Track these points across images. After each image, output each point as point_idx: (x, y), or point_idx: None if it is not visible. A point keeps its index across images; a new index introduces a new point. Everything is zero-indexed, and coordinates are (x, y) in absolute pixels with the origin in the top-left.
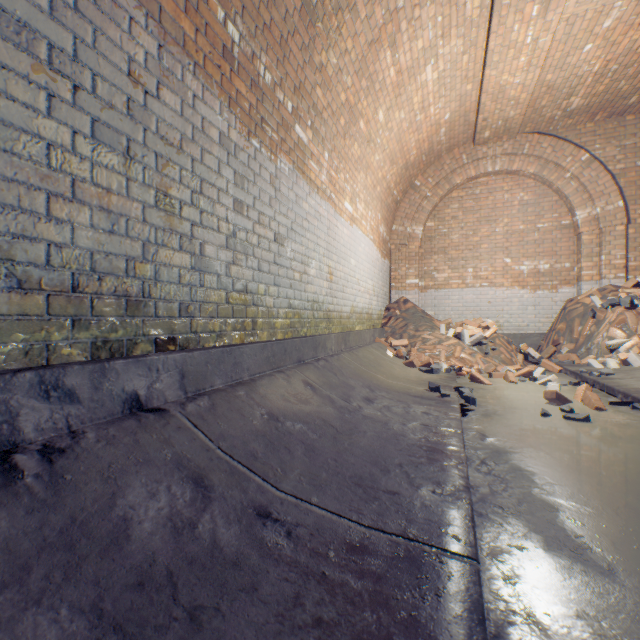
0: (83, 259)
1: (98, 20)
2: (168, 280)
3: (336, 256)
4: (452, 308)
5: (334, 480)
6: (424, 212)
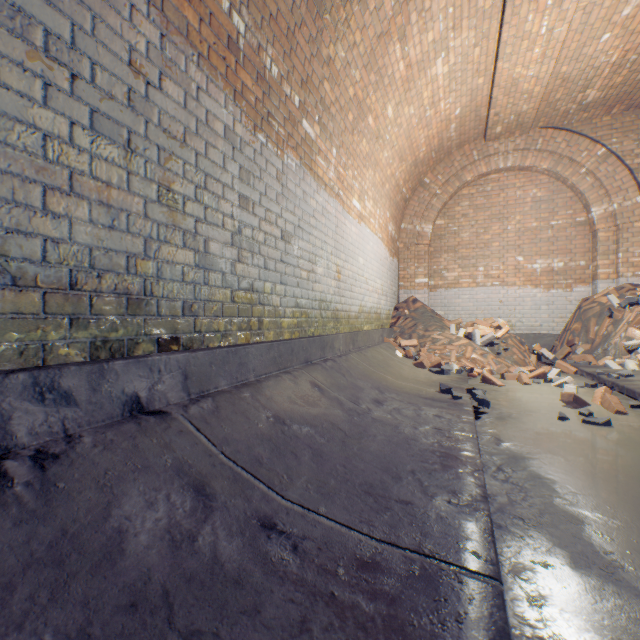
0: (81, 255)
1: (97, 7)
2: (171, 278)
3: (344, 254)
4: (462, 308)
5: (343, 488)
6: (433, 210)
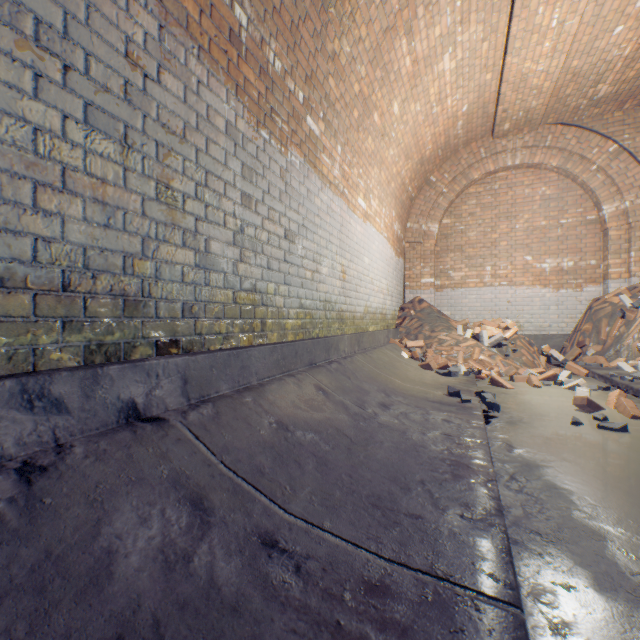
0: (75, 255)
1: None
2: (170, 278)
3: (349, 254)
4: (469, 308)
5: (349, 500)
6: (440, 209)
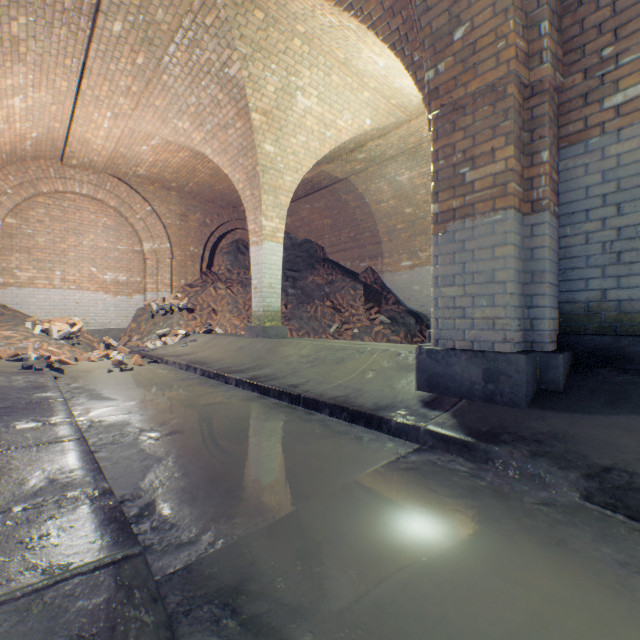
0: None
1: None
2: None
3: None
4: (39, 307)
5: None
6: (4, 207)
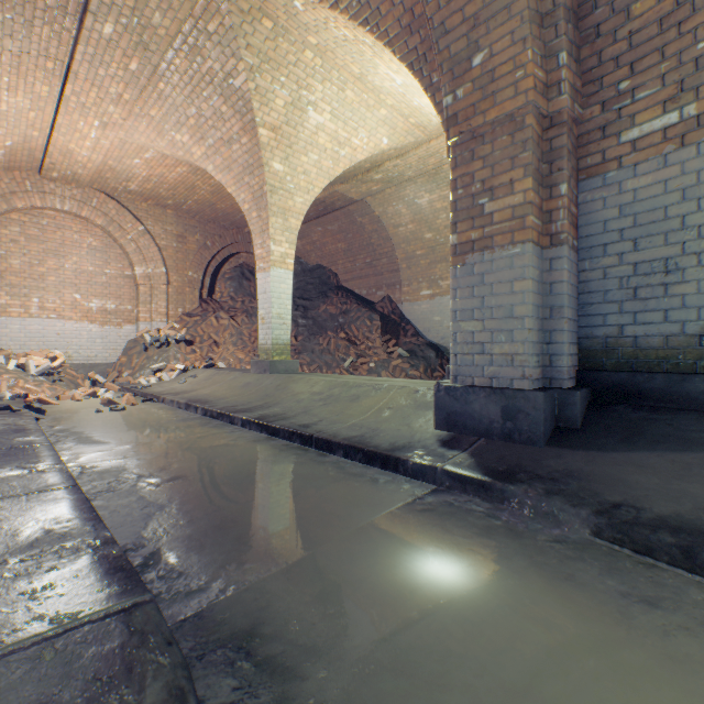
0: None
1: None
2: None
3: None
4: (13, 338)
5: None
6: None
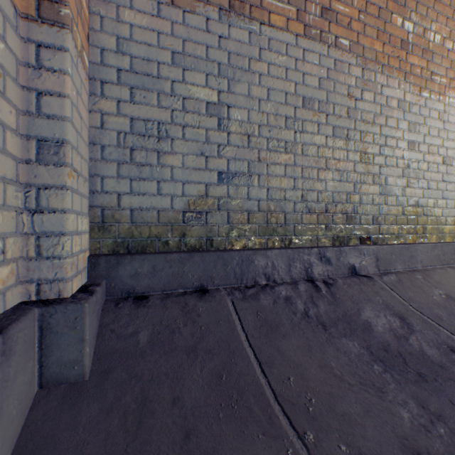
0: (328, 196)
1: (335, 77)
2: (365, 203)
3: None
4: None
5: None
6: None
